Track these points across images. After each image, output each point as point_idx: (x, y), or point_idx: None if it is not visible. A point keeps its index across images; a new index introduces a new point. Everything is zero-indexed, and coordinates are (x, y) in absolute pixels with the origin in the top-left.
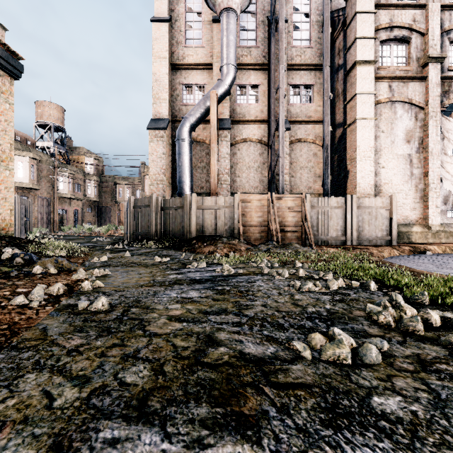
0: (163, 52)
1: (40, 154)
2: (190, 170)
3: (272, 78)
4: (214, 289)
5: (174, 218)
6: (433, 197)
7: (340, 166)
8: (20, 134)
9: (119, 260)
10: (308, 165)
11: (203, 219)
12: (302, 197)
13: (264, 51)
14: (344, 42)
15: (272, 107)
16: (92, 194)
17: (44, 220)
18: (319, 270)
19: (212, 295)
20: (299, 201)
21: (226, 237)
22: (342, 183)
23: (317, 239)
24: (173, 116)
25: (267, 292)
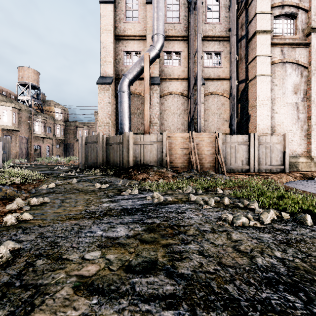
0: (108, 26)
1: (21, 105)
2: (129, 114)
3: (191, 45)
4: (143, 222)
5: (116, 151)
6: (315, 135)
7: (242, 112)
8: (5, 90)
9: (65, 187)
10: (217, 112)
11: (138, 152)
12: (216, 135)
13: (185, 26)
14: (246, 18)
15: (191, 68)
16: (59, 134)
17: (23, 153)
18: (239, 196)
19: (141, 233)
20: (213, 138)
21: (156, 166)
22: (245, 125)
23: (227, 168)
24: (116, 75)
25: (200, 228)
